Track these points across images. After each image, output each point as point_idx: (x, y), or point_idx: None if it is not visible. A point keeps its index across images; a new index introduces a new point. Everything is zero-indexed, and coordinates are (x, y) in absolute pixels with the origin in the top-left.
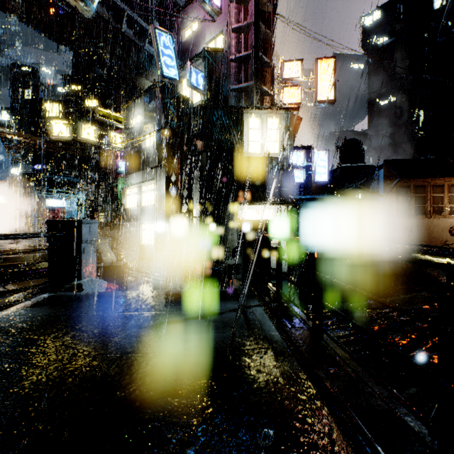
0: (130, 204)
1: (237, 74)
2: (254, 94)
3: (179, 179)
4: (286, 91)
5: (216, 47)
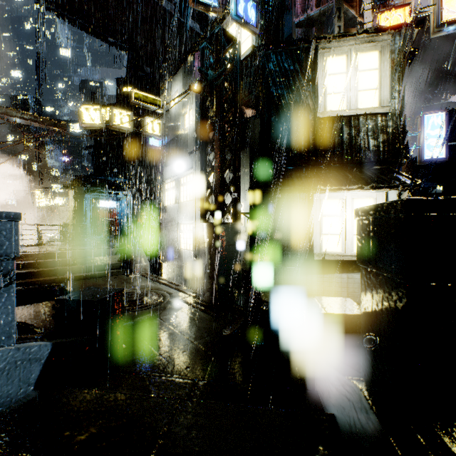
0: (169, 201)
1: (305, 2)
2: (334, 20)
3: (218, 156)
4: (384, 18)
5: None
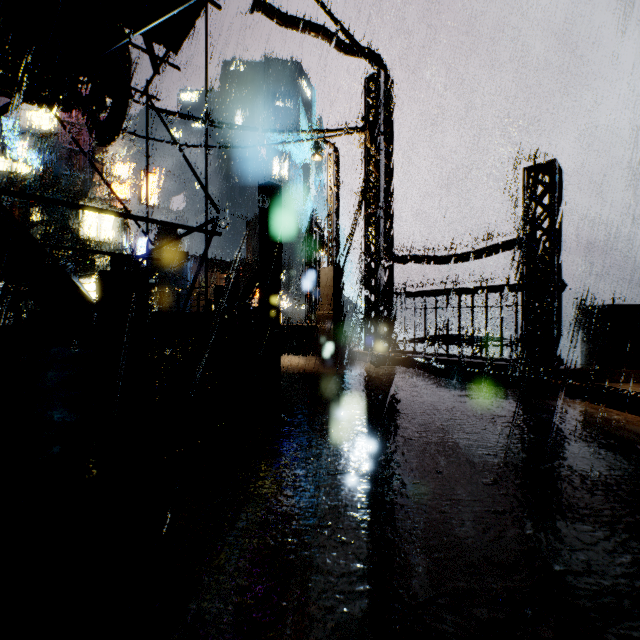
0: None
1: (68, 161)
2: (90, 188)
3: None
4: (115, 187)
5: (49, 133)
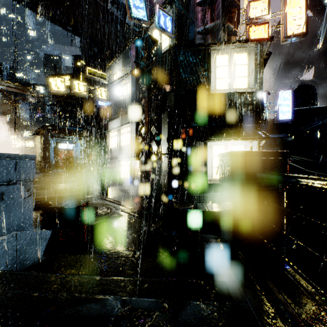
0: (112, 145)
1: (203, 18)
2: (221, 32)
3: (147, 117)
4: (252, 31)
5: None
